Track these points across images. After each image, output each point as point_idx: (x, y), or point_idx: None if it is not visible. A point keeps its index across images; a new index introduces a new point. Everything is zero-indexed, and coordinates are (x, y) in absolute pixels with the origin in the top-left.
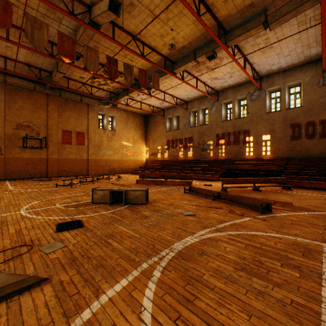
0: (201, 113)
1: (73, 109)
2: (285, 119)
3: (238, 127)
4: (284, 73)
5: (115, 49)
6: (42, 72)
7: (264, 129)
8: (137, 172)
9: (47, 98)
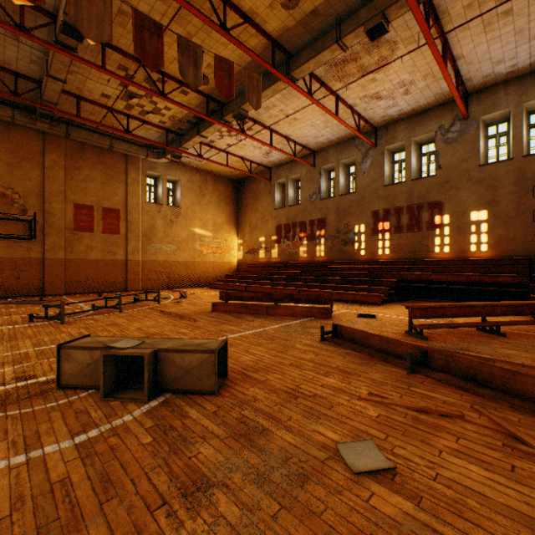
0: (343, 173)
1: (97, 165)
2: (522, 178)
3: (417, 196)
4: (521, 82)
5: (165, 19)
6: (21, 81)
7: (474, 198)
8: (220, 286)
9: (43, 140)
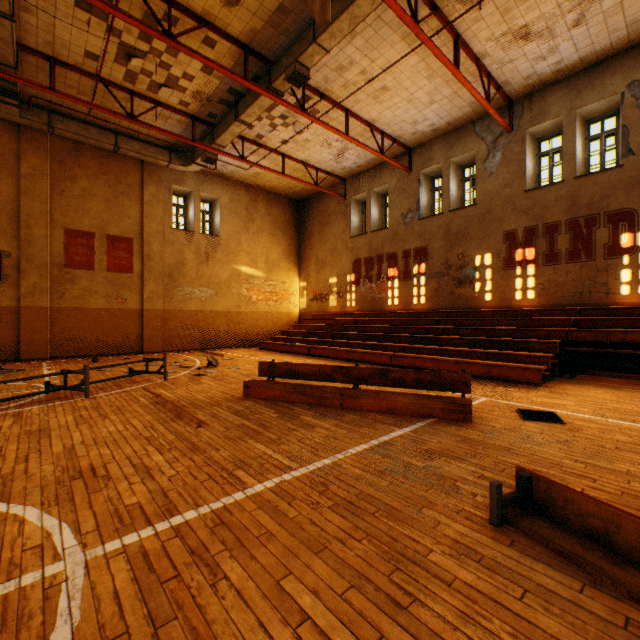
0: (454, 178)
1: (99, 175)
2: None
3: (587, 202)
4: None
5: None
6: None
7: None
8: (273, 346)
9: (19, 137)
